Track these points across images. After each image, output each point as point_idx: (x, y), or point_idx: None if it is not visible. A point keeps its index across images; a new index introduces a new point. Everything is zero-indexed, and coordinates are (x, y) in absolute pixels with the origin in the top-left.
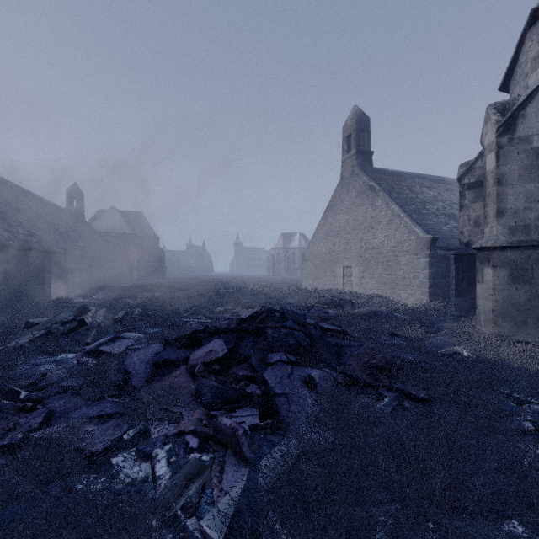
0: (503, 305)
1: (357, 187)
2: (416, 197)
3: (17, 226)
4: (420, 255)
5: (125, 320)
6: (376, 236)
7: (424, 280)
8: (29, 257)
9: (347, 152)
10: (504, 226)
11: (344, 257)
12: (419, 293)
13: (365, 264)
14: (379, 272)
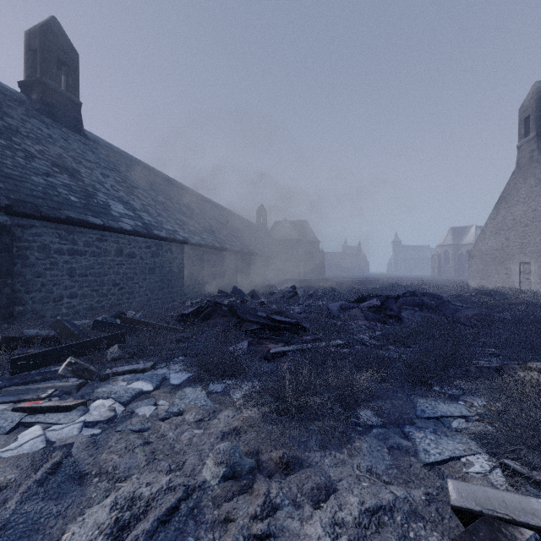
0: None
1: (537, 174)
2: None
3: (243, 240)
4: None
5: (315, 295)
6: None
7: None
8: (250, 259)
9: (524, 136)
10: None
11: (520, 252)
12: None
13: None
14: None
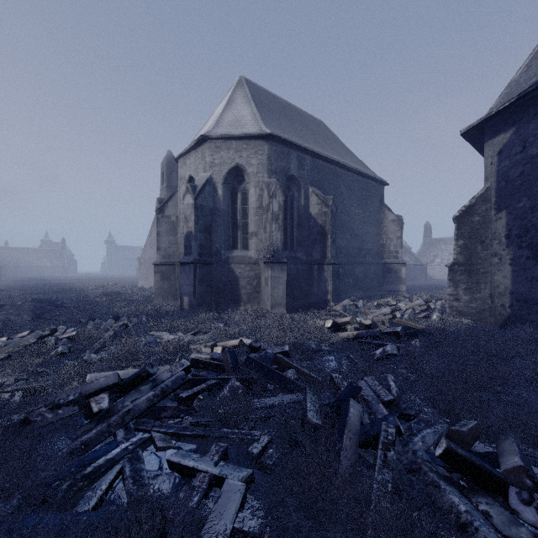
0: (158, 290)
1: None
2: None
3: None
4: None
5: None
6: None
7: None
8: None
9: (163, 184)
10: (160, 255)
11: None
12: None
13: None
14: None
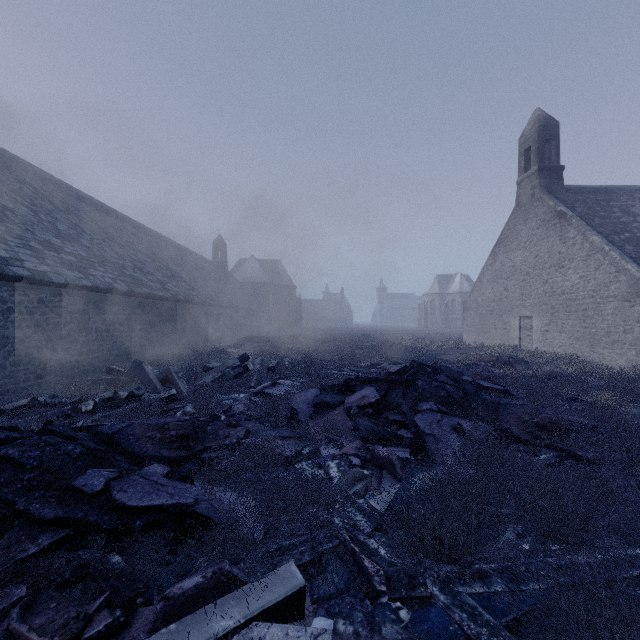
0: None
1: (539, 214)
2: (633, 221)
3: (181, 281)
4: (635, 302)
5: (278, 369)
6: (567, 277)
7: (639, 335)
8: (191, 309)
9: (525, 171)
10: None
11: (520, 305)
12: (633, 353)
13: (550, 313)
14: (571, 324)
